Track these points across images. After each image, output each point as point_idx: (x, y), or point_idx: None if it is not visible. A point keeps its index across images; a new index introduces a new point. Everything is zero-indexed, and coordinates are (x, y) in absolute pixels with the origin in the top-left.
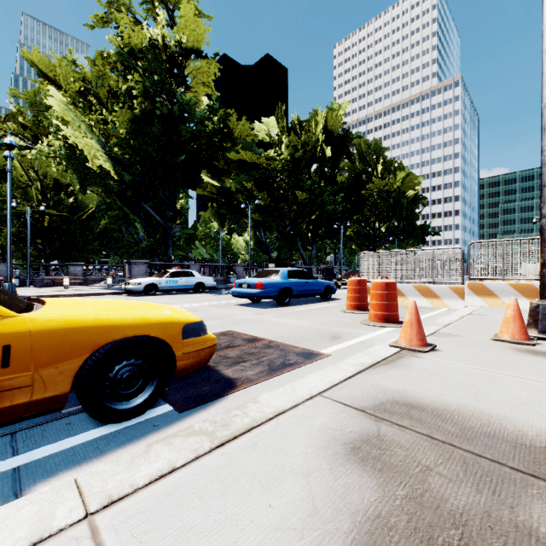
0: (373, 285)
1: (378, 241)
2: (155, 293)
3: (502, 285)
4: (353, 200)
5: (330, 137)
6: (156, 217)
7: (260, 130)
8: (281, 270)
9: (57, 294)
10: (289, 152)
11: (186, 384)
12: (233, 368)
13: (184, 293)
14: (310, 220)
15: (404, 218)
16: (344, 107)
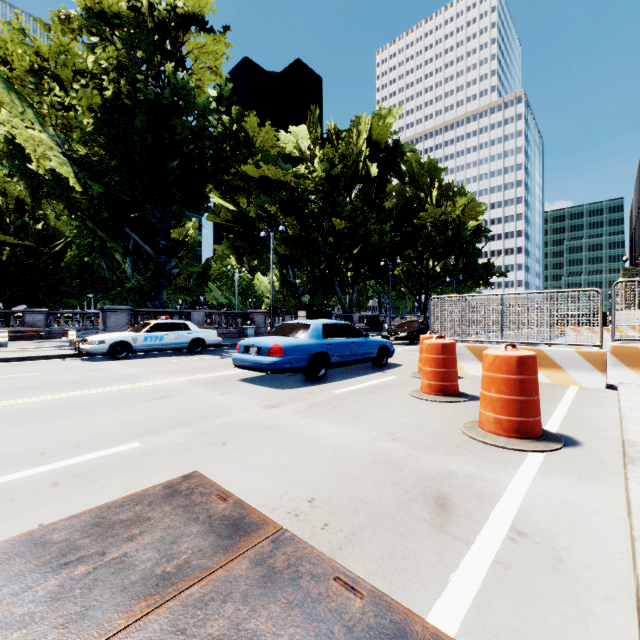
0: (490, 361)
1: (431, 282)
2: (131, 355)
3: None
4: (404, 230)
5: (376, 150)
6: (145, 248)
7: (288, 142)
8: (312, 323)
9: None
10: (324, 167)
11: None
12: None
13: (175, 353)
14: (351, 255)
15: (464, 255)
16: (393, 114)
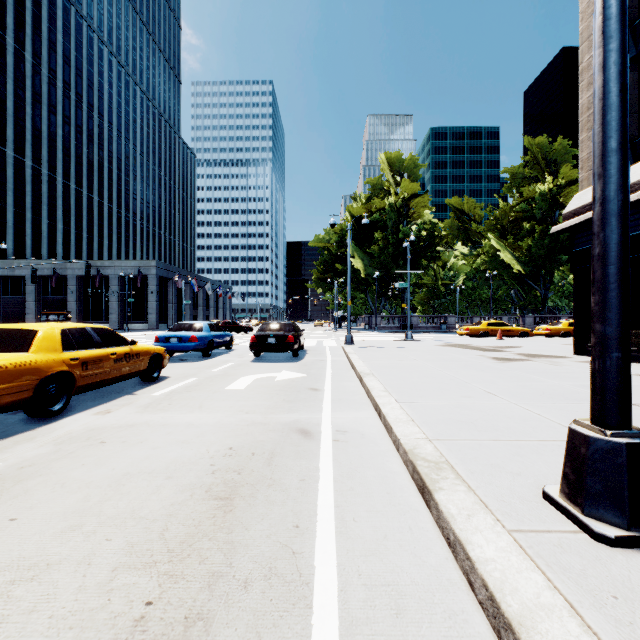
0: None
1: None
2: None
3: None
4: None
5: None
6: (534, 287)
7: None
8: None
9: None
10: None
11: None
12: None
13: None
14: None
15: None
16: None
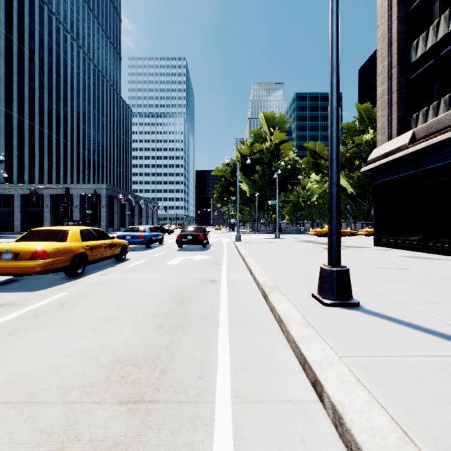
0: None
1: None
2: None
3: None
4: None
5: None
6: (362, 203)
7: None
8: None
9: None
10: None
11: None
12: None
13: None
14: None
15: None
16: None
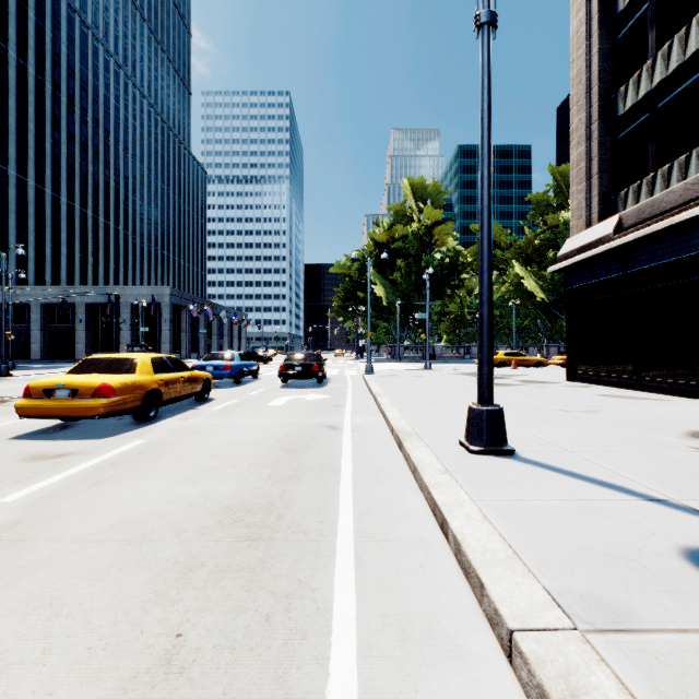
0: None
1: None
2: None
3: None
4: None
5: None
6: (559, 316)
7: None
8: None
9: None
10: None
11: None
12: None
13: None
14: None
15: None
16: None
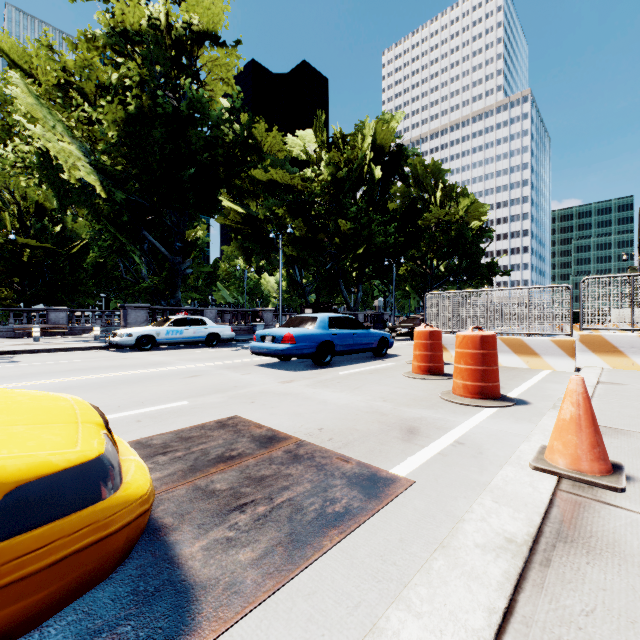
0: (460, 340)
1: (436, 281)
2: (153, 348)
3: (630, 338)
4: (408, 231)
5: (380, 154)
6: (161, 250)
7: (295, 146)
8: (319, 316)
9: (13, 350)
10: (330, 171)
11: (65, 618)
12: (210, 534)
13: (193, 346)
14: (356, 255)
15: (468, 255)
16: (396, 117)
